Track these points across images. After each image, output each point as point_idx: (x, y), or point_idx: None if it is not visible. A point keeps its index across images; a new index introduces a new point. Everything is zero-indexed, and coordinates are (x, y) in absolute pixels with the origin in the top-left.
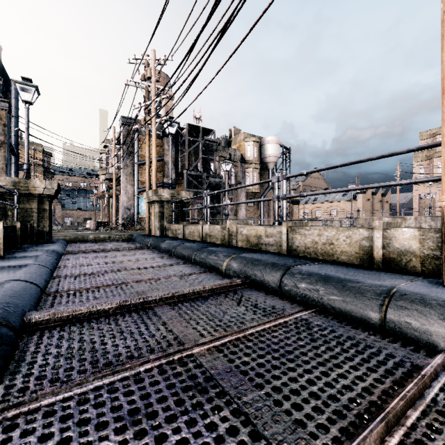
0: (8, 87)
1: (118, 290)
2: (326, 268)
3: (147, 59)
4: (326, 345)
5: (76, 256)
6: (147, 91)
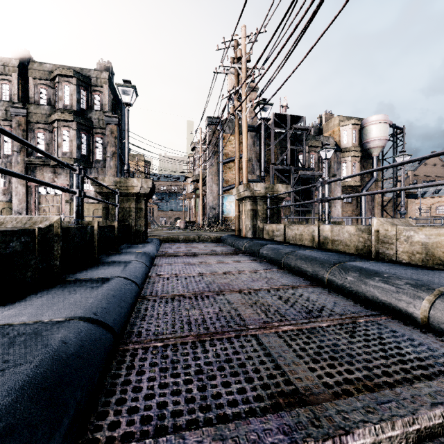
0: (119, 107)
1: (238, 356)
2: None
3: (236, 38)
4: None
5: (168, 261)
6: (237, 75)
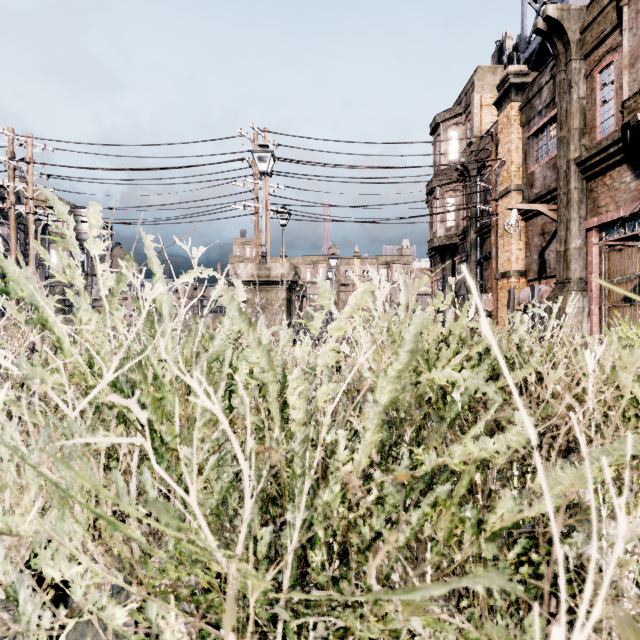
0: None
1: None
2: None
3: (21, 140)
4: None
5: None
6: (14, 169)
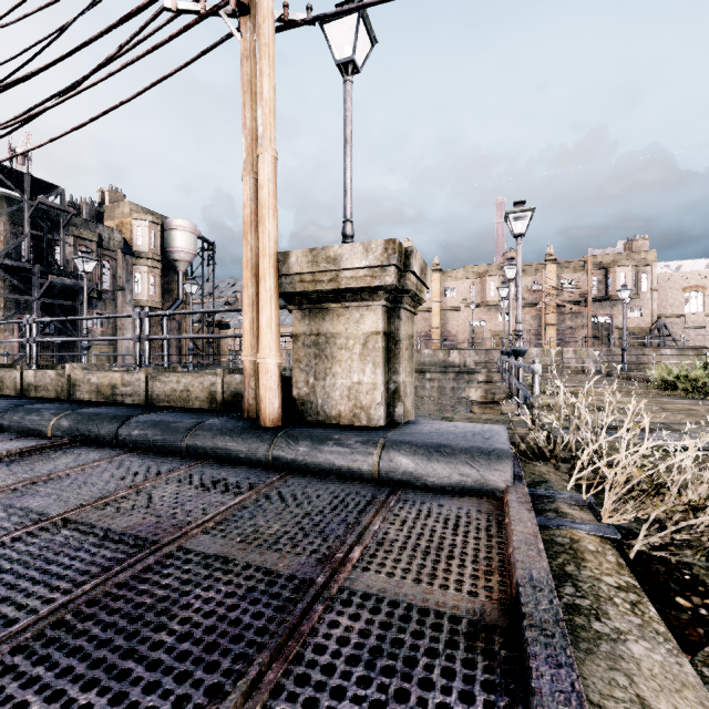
0: None
1: None
2: (168, 415)
3: None
4: (126, 470)
5: None
6: None
